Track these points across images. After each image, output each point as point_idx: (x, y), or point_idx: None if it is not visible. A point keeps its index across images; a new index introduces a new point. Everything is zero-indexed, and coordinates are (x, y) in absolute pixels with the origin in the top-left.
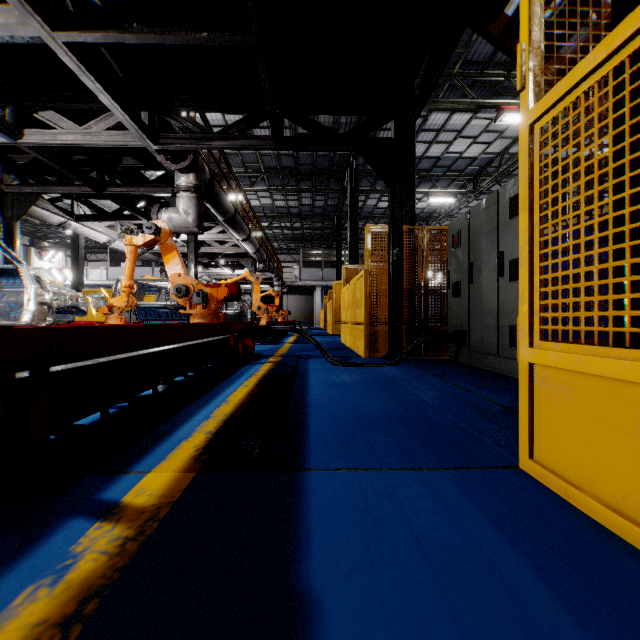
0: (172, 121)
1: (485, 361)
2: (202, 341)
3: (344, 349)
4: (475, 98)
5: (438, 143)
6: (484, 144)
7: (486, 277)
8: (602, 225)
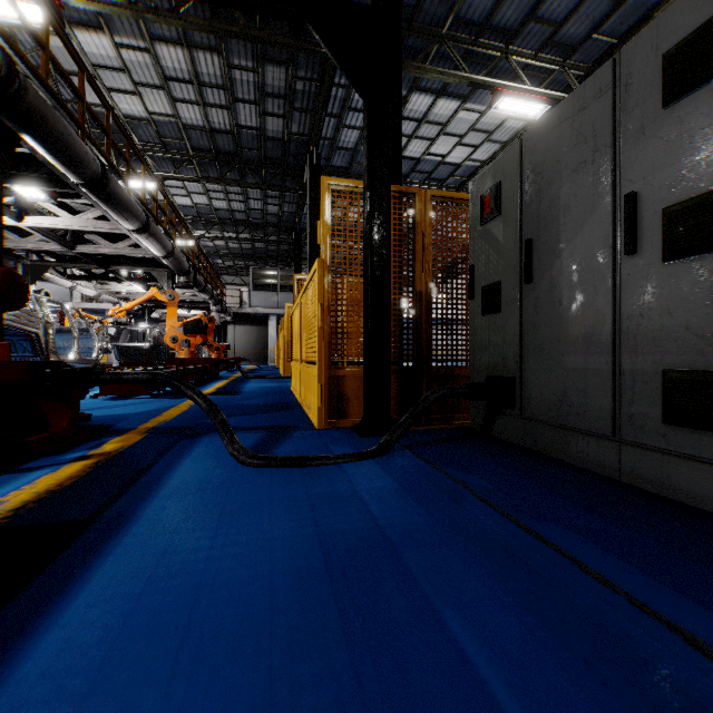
0: None
1: (569, 445)
2: None
3: (288, 406)
4: (468, 72)
5: (419, 139)
6: (470, 147)
7: (575, 263)
8: None
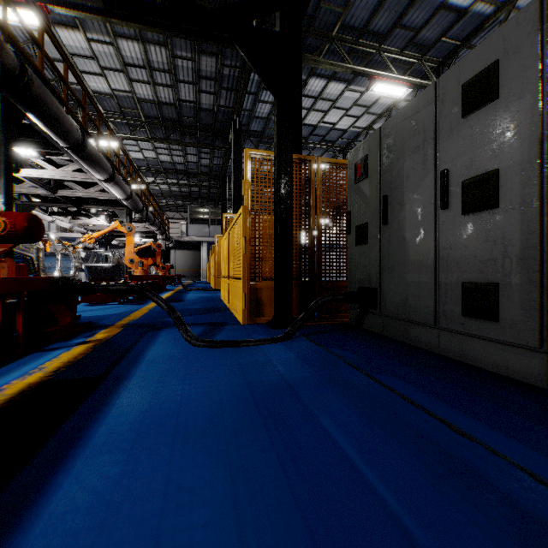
0: None
1: (409, 332)
2: None
3: (220, 309)
4: (351, 64)
5: (315, 111)
6: (354, 117)
7: (413, 213)
8: None
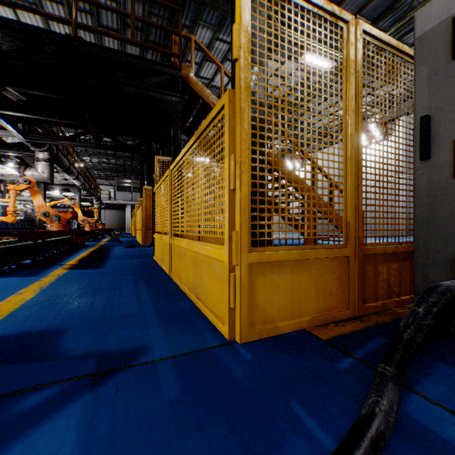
0: (37, 128)
1: None
2: (62, 238)
3: (135, 242)
4: None
5: None
6: None
7: None
8: None
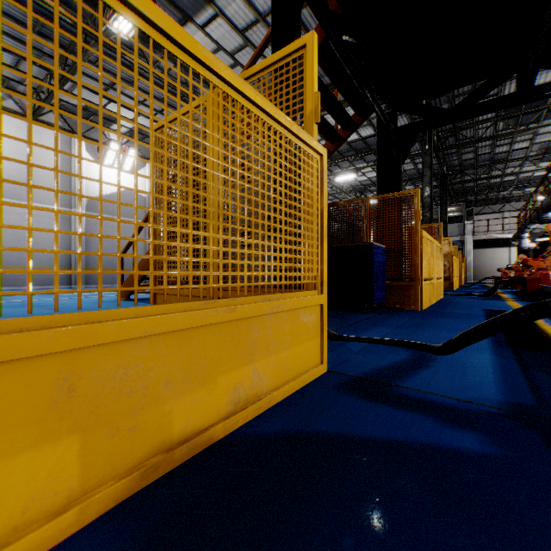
0: None
1: None
2: None
3: None
4: None
5: None
6: None
7: None
8: (399, 254)
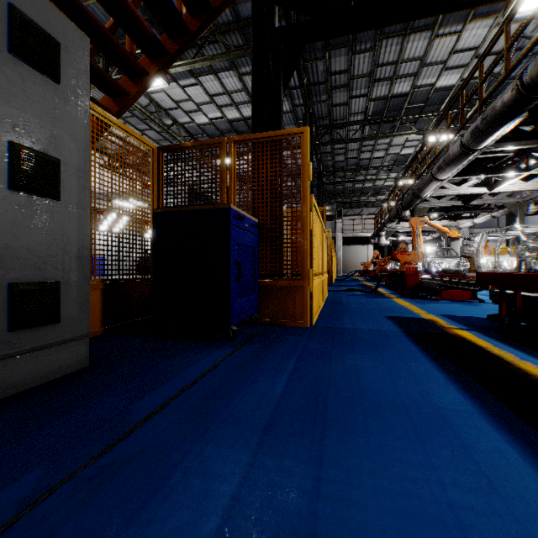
0: None
1: None
2: None
3: None
4: None
5: None
6: None
7: None
8: (278, 234)
